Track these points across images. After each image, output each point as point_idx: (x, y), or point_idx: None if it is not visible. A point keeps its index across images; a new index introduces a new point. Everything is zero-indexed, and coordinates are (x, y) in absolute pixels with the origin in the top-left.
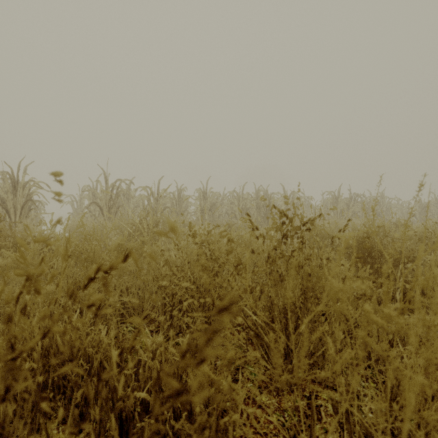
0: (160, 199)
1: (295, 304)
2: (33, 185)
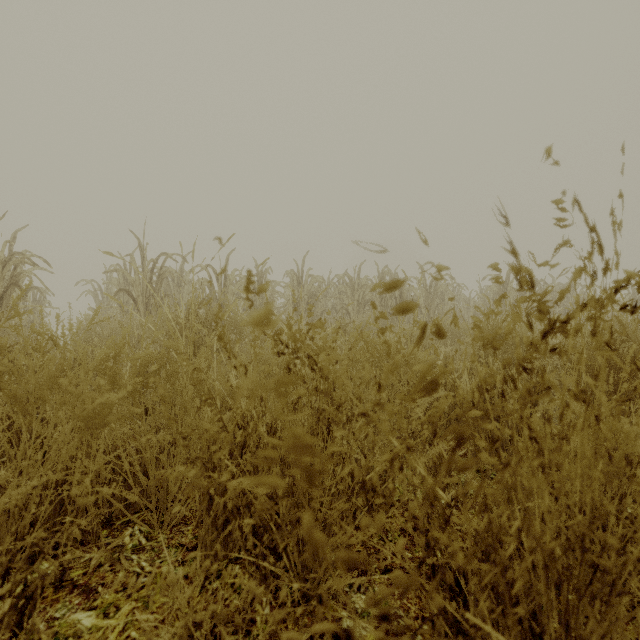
0: (229, 285)
1: (583, 542)
2: (19, 260)
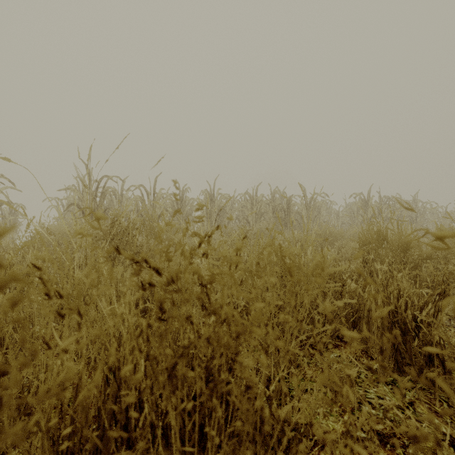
0: (157, 201)
1: None
2: None
